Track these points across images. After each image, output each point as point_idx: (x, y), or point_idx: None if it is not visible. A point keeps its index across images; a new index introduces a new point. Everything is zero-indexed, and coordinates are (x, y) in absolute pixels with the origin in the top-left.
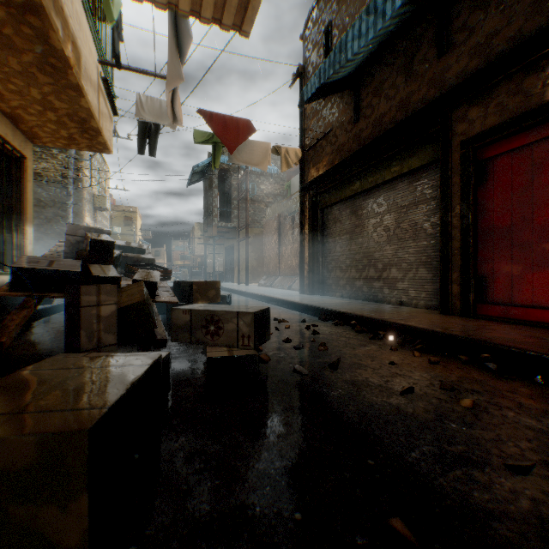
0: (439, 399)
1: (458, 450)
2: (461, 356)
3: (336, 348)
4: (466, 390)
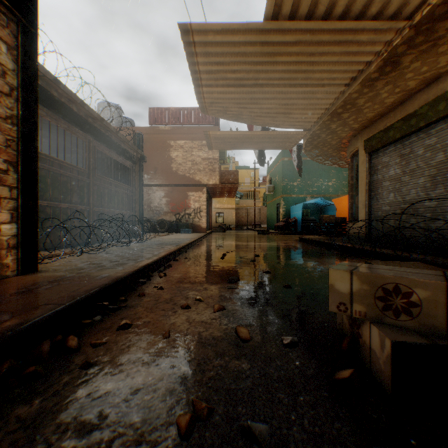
0: (207, 304)
1: (243, 292)
2: (86, 321)
3: (168, 403)
4: (178, 305)
